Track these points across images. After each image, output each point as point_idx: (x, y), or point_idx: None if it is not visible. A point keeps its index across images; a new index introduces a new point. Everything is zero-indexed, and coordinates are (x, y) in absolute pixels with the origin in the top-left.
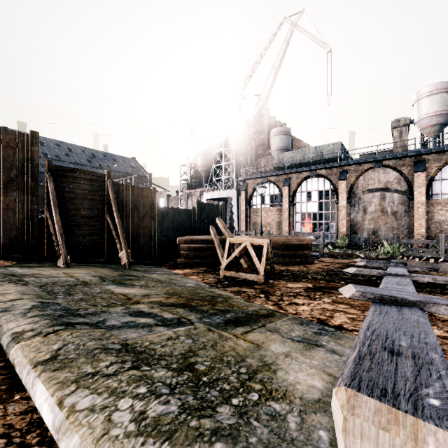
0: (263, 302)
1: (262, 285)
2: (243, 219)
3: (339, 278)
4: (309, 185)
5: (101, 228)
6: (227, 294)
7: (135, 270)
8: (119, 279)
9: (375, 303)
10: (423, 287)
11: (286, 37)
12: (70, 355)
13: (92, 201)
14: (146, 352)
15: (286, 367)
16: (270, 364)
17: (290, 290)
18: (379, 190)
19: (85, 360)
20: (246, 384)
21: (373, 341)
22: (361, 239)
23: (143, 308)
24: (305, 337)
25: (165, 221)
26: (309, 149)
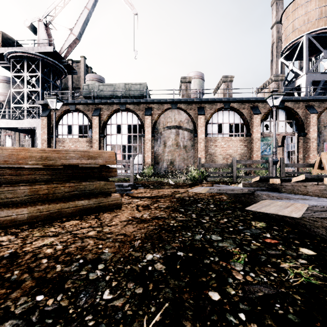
0: None
1: None
2: None
3: (264, 324)
4: (119, 119)
5: None
6: None
7: None
8: None
9: None
10: None
11: None
12: None
13: None
14: None
15: None
16: None
17: None
18: (175, 128)
19: None
20: None
21: None
22: (162, 168)
23: None
24: None
25: None
26: (119, 84)
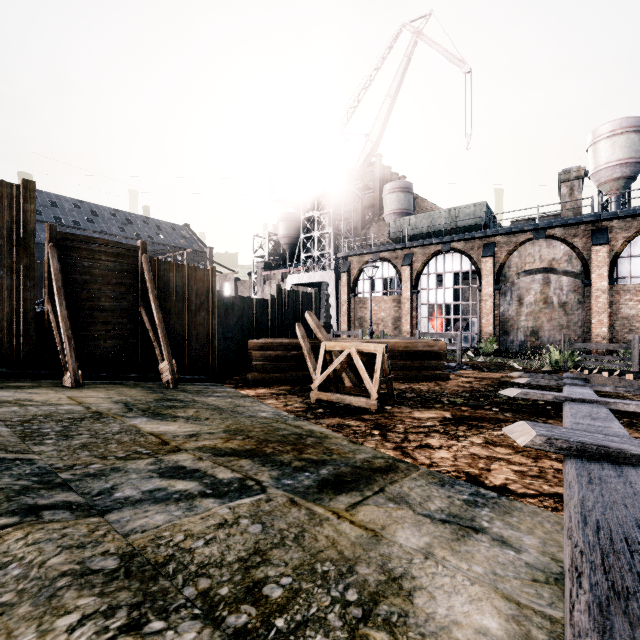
0: (378, 444)
1: (374, 415)
2: (345, 313)
3: (490, 402)
4: (439, 265)
5: (132, 327)
6: (321, 430)
7: (183, 391)
8: (154, 407)
9: (573, 458)
10: (617, 416)
11: (406, 51)
12: (3, 594)
13: (118, 287)
14: (175, 558)
15: (429, 584)
16: (400, 577)
17: (419, 422)
18: (540, 272)
19: (29, 609)
20: (360, 633)
21: (607, 555)
22: (515, 342)
23: (184, 460)
24: (452, 512)
25: (230, 317)
26: (439, 212)
